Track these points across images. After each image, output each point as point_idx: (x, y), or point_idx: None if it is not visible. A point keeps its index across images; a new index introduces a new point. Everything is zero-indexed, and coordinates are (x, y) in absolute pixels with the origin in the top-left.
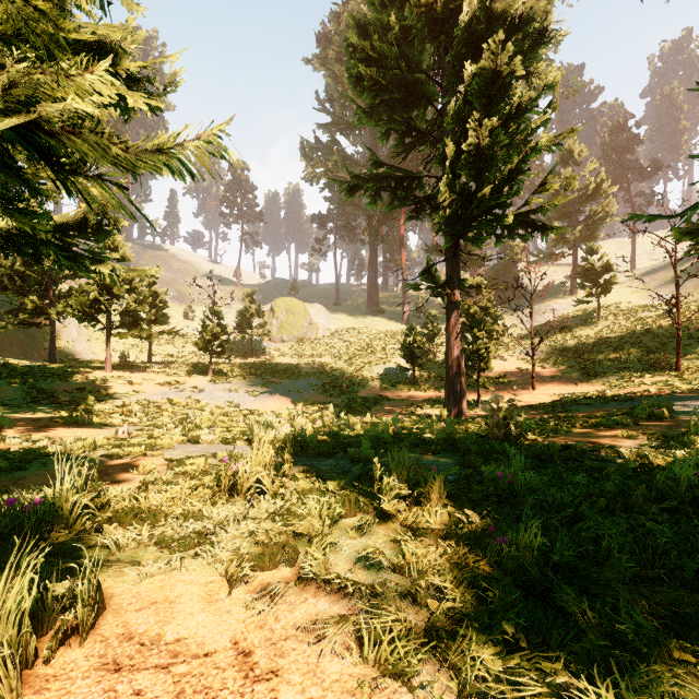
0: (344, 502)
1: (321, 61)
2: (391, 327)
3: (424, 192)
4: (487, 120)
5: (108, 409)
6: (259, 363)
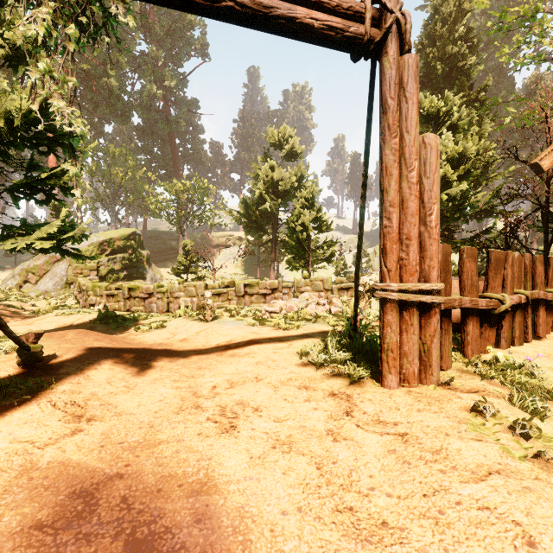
0: None
1: None
2: None
3: None
4: None
5: None
6: None
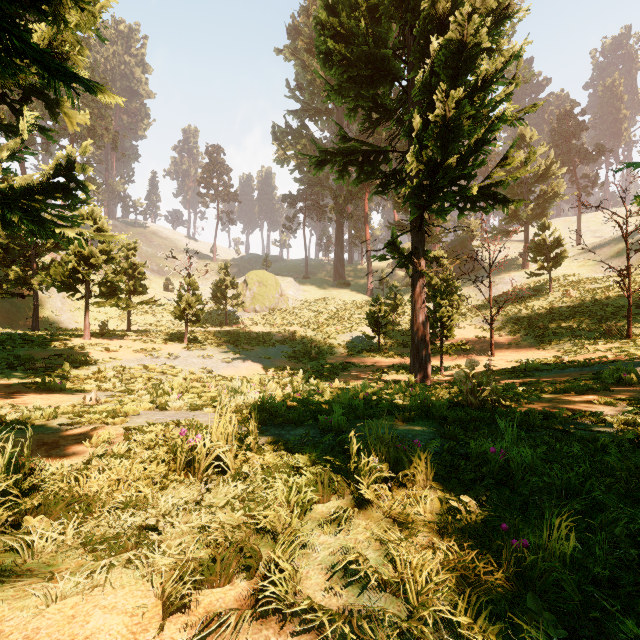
0: (316, 485)
1: (291, 51)
2: (356, 298)
3: (390, 167)
4: (454, 92)
5: (83, 375)
6: (233, 331)
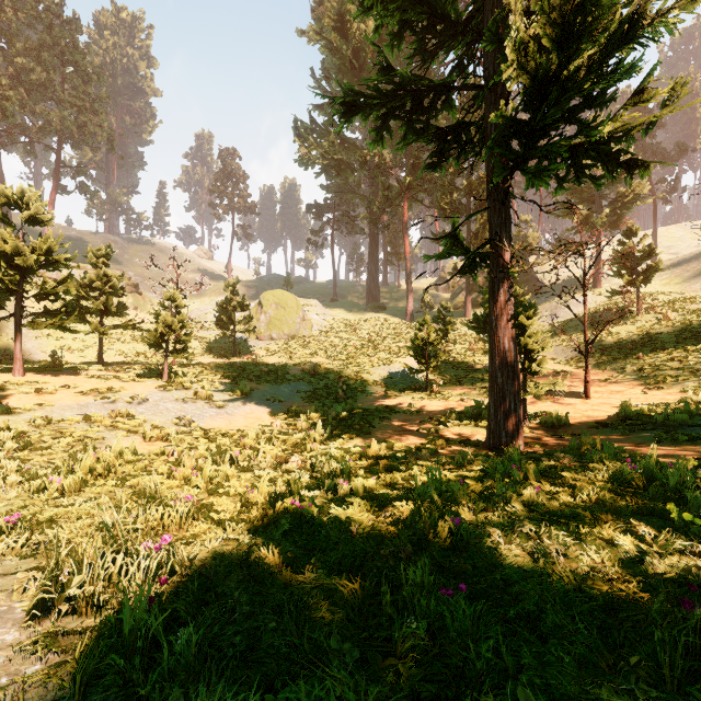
0: None
1: (316, 29)
2: (394, 323)
3: (453, 117)
4: None
5: None
6: (238, 363)
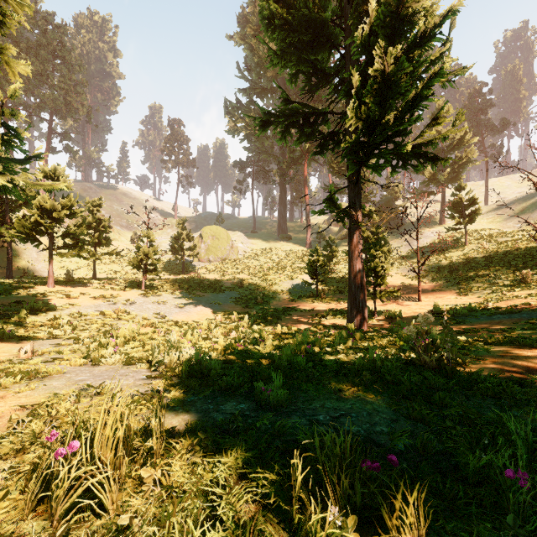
0: None
1: (241, 36)
2: (297, 250)
3: (328, 128)
4: (392, 48)
5: (39, 321)
6: (188, 279)
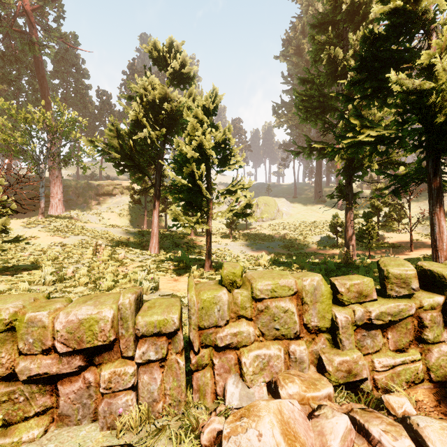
0: (284, 267)
1: (284, 58)
2: (329, 211)
3: None
4: None
5: (199, 250)
6: (251, 233)
